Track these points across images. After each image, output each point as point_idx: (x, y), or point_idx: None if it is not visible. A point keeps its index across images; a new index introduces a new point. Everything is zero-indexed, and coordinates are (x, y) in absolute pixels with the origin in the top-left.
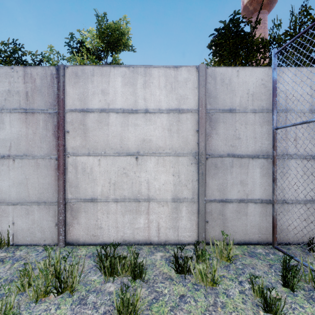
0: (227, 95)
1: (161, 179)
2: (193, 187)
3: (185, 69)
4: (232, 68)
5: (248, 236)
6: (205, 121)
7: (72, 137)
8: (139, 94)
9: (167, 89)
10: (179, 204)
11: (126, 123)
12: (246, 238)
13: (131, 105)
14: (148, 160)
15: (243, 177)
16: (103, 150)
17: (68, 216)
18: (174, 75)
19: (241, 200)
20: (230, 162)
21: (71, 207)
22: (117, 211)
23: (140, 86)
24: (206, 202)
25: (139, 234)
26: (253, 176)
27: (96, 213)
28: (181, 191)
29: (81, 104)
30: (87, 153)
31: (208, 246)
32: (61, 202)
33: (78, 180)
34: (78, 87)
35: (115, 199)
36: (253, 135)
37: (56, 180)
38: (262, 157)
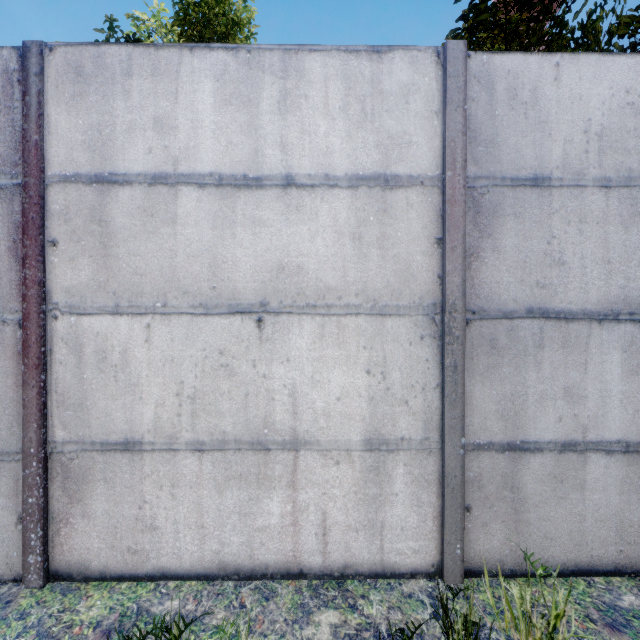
0: (527, 137)
1: (333, 385)
2: (426, 406)
3: (403, 57)
4: (540, 56)
5: (587, 549)
6: (465, 210)
7: (67, 257)
8: (267, 130)
9: (350, 116)
10: (385, 457)
11: (229, 218)
12: (581, 556)
13: (242, 162)
14: (293, 328)
15: (573, 378)
16: (158, 298)
17: (56, 493)
18: (371, 75)
19: (568, 443)
20: (534, 333)
21: (63, 469)
22: (201, 478)
23: (270, 107)
24: (466, 449)
25: (266, 546)
26: (601, 375)
27: (138, 486)
28: (391, 418)
29: (93, 159)
30: (113, 306)
31: (471, 581)
32: (32, 452)
33: (85, 388)
34: (86, 110)
35: (195, 443)
36: (603, 253)
37: (20, 388)
38: (629, 318)
